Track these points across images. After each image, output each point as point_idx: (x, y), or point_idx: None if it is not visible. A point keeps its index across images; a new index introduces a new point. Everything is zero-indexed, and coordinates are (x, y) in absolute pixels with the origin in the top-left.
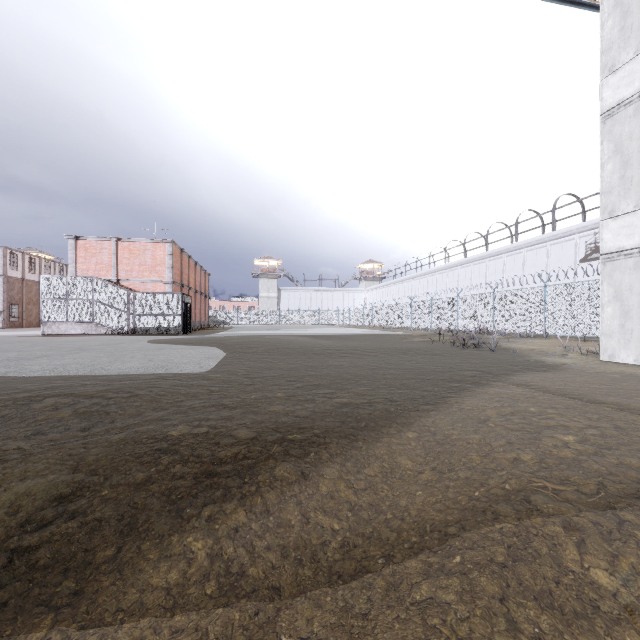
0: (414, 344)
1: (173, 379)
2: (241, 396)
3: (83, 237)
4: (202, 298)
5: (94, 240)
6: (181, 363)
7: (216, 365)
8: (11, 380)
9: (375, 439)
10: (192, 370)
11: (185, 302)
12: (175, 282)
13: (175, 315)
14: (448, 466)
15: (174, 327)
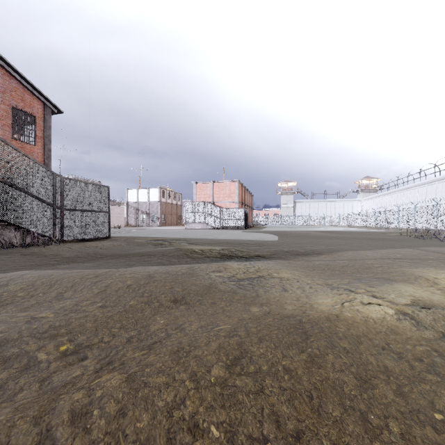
0: (387, 236)
1: (269, 241)
2: (295, 245)
3: (199, 182)
4: (249, 209)
5: (203, 183)
6: (265, 238)
7: (278, 239)
8: (221, 239)
9: (338, 253)
10: (272, 240)
11: (246, 212)
12: (239, 202)
13: (241, 219)
14: (356, 256)
15: (241, 226)
